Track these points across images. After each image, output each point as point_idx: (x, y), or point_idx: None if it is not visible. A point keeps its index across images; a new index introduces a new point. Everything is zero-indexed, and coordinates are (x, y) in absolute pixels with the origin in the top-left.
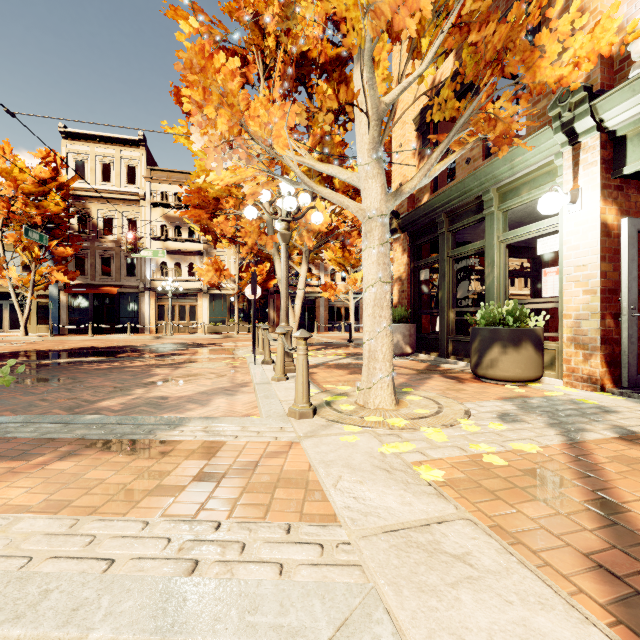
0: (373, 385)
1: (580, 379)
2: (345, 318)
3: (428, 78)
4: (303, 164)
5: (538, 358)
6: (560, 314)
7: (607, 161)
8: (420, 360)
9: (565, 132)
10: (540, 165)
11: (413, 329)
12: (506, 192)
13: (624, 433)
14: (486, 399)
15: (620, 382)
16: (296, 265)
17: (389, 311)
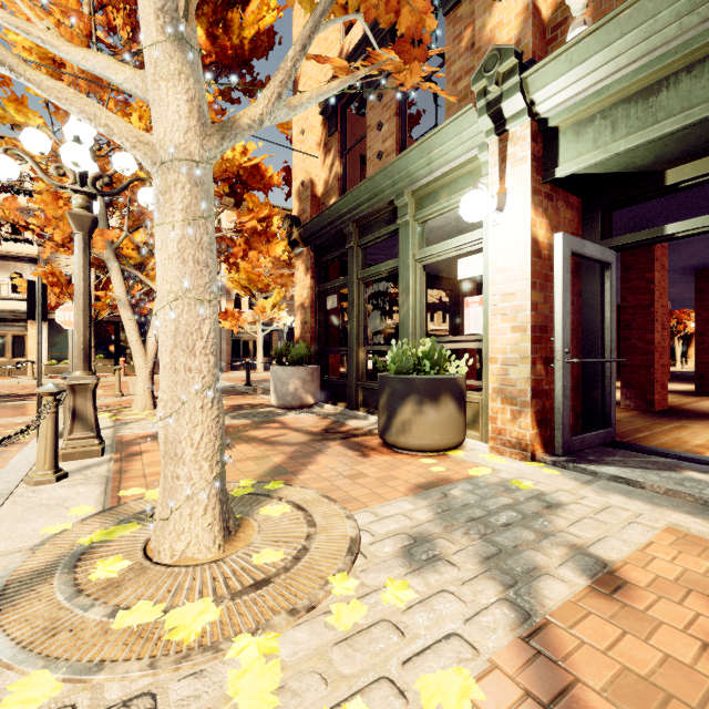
0: (171, 513)
1: (508, 444)
2: (254, 354)
3: (335, 47)
4: (31, 39)
5: (460, 417)
6: (484, 357)
7: (538, 159)
8: (323, 414)
9: (491, 115)
10: (462, 162)
11: (317, 372)
12: (423, 197)
13: (593, 570)
14: (392, 494)
15: (550, 445)
16: (151, 279)
17: (210, 358)
